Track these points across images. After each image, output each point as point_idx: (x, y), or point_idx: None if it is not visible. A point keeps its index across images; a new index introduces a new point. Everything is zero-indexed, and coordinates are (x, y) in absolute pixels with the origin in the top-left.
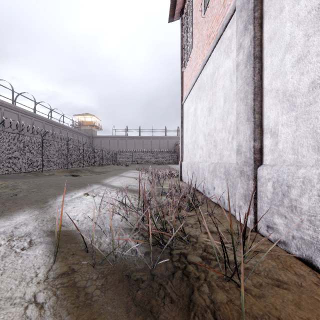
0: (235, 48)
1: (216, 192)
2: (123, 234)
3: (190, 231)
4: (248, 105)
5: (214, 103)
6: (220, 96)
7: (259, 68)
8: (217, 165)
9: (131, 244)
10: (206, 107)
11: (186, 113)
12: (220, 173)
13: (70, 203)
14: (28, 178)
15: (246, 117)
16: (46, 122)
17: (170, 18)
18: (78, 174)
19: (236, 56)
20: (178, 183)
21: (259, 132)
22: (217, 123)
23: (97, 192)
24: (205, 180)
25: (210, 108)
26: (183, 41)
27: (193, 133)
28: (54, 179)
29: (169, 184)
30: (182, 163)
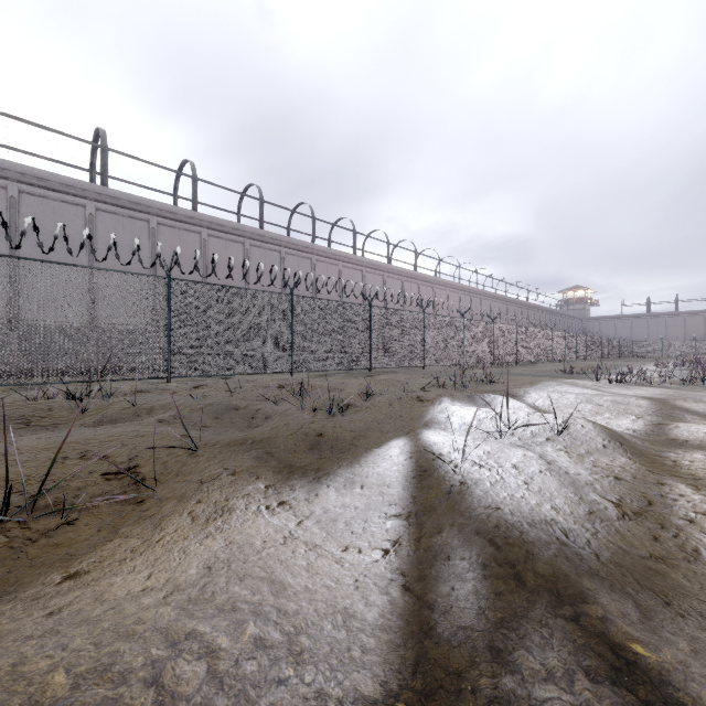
0: None
1: None
2: None
3: None
4: None
5: None
6: None
7: None
8: None
9: None
10: None
11: None
12: None
13: None
14: None
15: None
16: (551, 313)
17: None
18: None
19: None
20: None
21: None
22: None
23: None
24: None
25: None
26: None
27: None
28: None
29: None
30: None
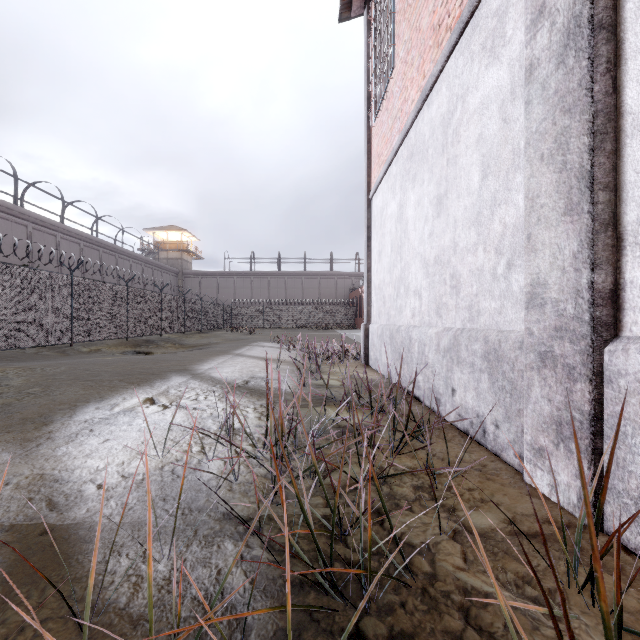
0: (519, 31)
1: (459, 401)
2: (214, 543)
3: (408, 530)
4: (571, 169)
5: (452, 183)
6: (471, 163)
7: (609, 57)
8: (463, 334)
9: (232, 588)
10: (429, 196)
11: (379, 217)
12: (472, 356)
13: (103, 426)
14: (41, 360)
15: (563, 203)
16: (86, 242)
17: (342, 13)
18: (151, 350)
19: (525, 45)
20: (360, 372)
21: (610, 244)
22: (460, 231)
23: (175, 396)
24: (429, 370)
25: (440, 197)
26: (371, 61)
27: (395, 260)
28: (92, 362)
29: (341, 374)
30: (370, 328)
